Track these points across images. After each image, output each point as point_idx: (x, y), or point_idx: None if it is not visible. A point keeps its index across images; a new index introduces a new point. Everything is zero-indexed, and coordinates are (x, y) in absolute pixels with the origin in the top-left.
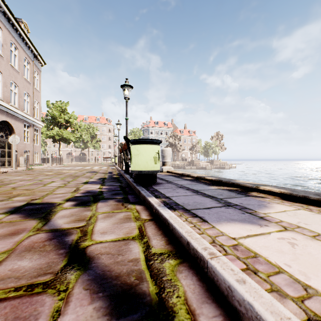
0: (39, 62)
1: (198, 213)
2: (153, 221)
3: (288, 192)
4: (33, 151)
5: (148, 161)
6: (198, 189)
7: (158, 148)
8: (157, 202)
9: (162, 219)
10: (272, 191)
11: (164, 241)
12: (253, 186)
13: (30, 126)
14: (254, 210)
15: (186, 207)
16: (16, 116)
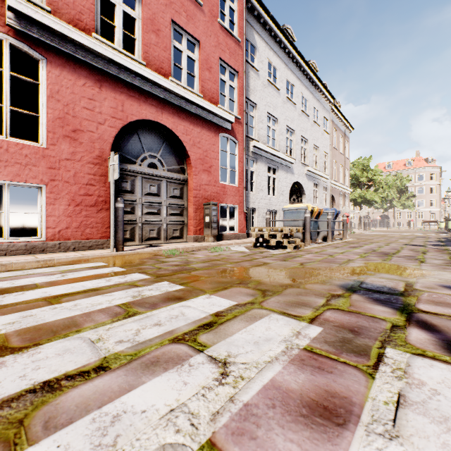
0: (348, 130)
1: None
2: None
3: None
4: None
5: None
6: None
7: None
8: None
9: None
10: None
11: None
12: None
13: (343, 194)
14: None
15: None
16: (336, 188)
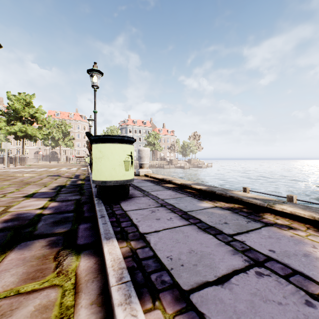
0: None
1: (212, 313)
2: None
3: None
4: None
5: (116, 167)
6: (188, 210)
7: (130, 148)
8: (118, 264)
9: None
10: (298, 215)
11: None
12: (263, 203)
13: None
14: (315, 281)
15: (178, 278)
16: None
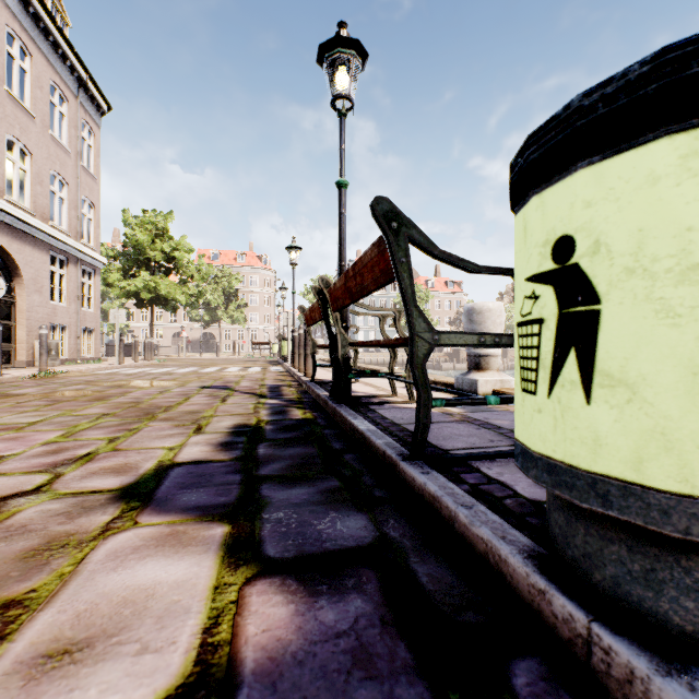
0: (95, 102)
1: None
2: None
3: None
4: (78, 325)
5: None
6: None
7: None
8: None
9: None
10: None
11: None
12: None
13: (70, 262)
14: None
15: None
16: (26, 231)
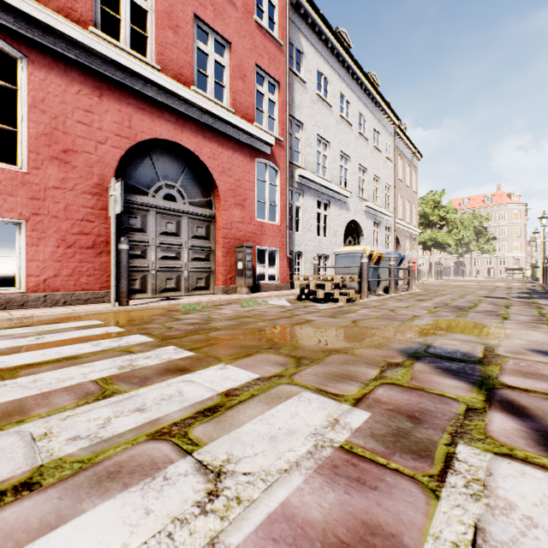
0: (416, 158)
1: None
2: None
3: None
4: None
5: None
6: None
7: None
8: None
9: None
10: None
11: None
12: None
13: (409, 236)
14: None
15: None
16: (401, 228)
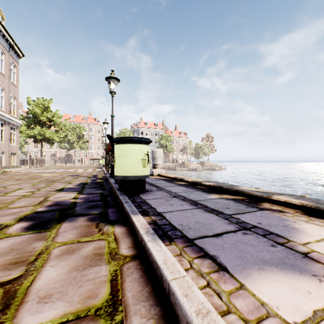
0: (17, 53)
1: (207, 247)
2: (137, 260)
3: (313, 204)
4: (9, 151)
5: (135, 164)
6: (196, 200)
7: (147, 148)
8: (145, 226)
9: (151, 262)
10: (290, 202)
11: (154, 320)
12: (262, 195)
13: (5, 124)
14: (284, 237)
15: (186, 233)
16: None
